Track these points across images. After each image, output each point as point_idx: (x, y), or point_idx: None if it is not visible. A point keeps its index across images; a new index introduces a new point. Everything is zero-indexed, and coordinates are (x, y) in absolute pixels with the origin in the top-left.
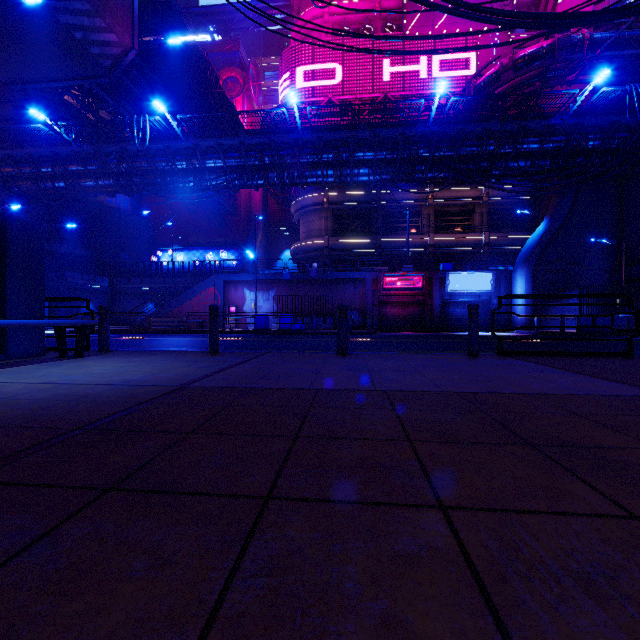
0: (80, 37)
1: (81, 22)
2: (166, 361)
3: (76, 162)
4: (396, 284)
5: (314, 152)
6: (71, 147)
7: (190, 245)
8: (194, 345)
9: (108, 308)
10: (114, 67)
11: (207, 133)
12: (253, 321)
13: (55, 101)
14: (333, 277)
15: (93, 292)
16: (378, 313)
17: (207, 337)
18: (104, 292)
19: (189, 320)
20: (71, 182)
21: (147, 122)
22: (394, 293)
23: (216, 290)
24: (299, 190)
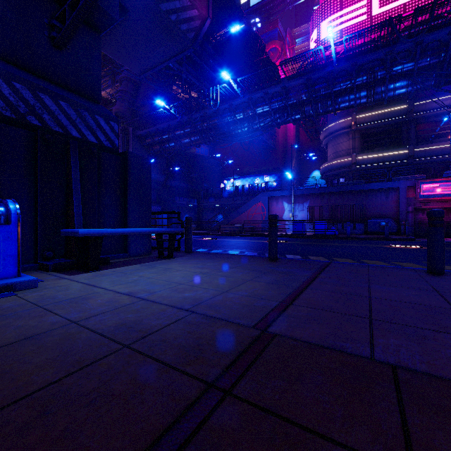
0: (174, 19)
1: (174, 6)
2: (233, 269)
3: (179, 128)
4: (437, 190)
5: (347, 79)
6: (177, 119)
7: (244, 174)
8: (251, 247)
9: (191, 219)
10: (196, 38)
11: (257, 87)
12: (290, 227)
13: (170, 97)
14: (363, 188)
15: (189, 209)
16: (413, 219)
17: (258, 239)
18: (194, 208)
19: (244, 226)
20: (177, 142)
21: (218, 90)
22: (434, 199)
23: (262, 204)
24: (327, 120)
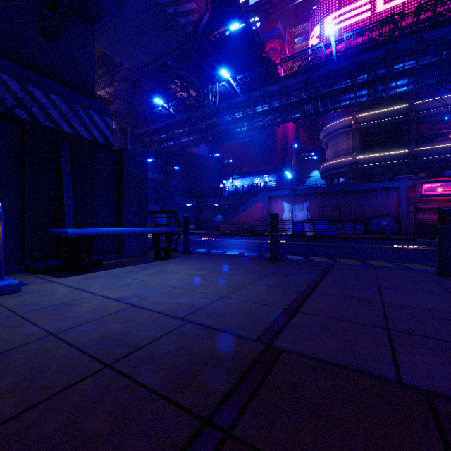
0: (172, 12)
1: None
2: (233, 271)
3: (178, 127)
4: (438, 190)
5: (348, 77)
6: (175, 118)
7: (243, 174)
8: (250, 247)
9: (189, 218)
10: (194, 32)
11: (257, 86)
12: (290, 227)
13: (169, 96)
14: (363, 188)
15: (188, 208)
16: (414, 219)
17: (258, 239)
18: (193, 208)
19: (243, 226)
20: (176, 141)
21: (217, 88)
22: (435, 199)
23: (262, 204)
24: (327, 119)
